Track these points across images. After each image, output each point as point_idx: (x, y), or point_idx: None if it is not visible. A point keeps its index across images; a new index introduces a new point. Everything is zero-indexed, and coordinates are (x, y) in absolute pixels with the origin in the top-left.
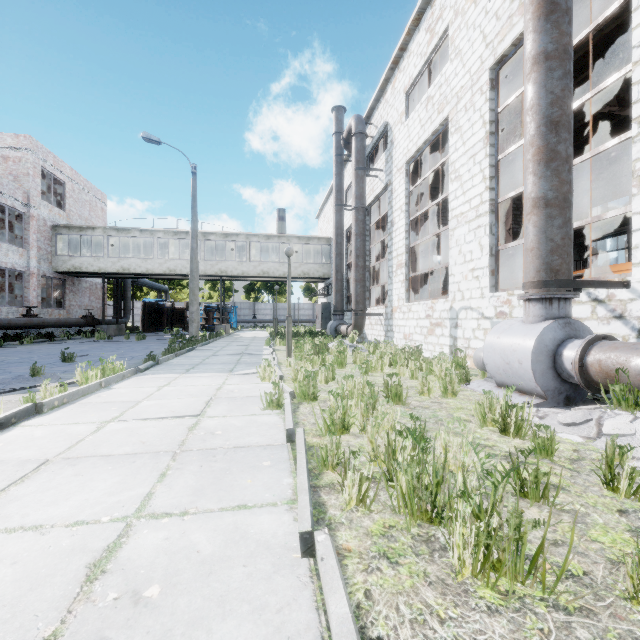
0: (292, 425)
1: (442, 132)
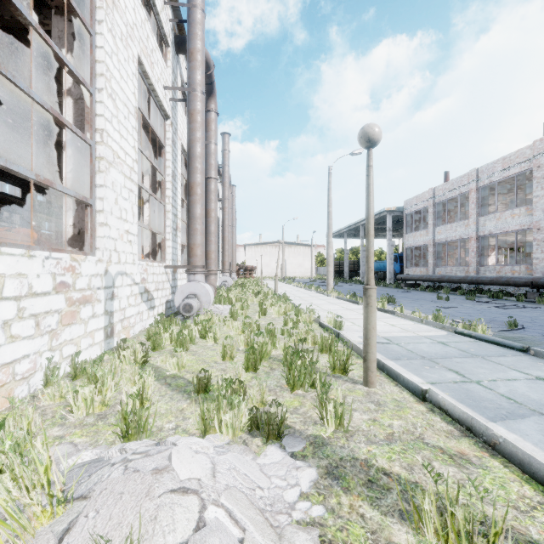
0: (301, 307)
1: None
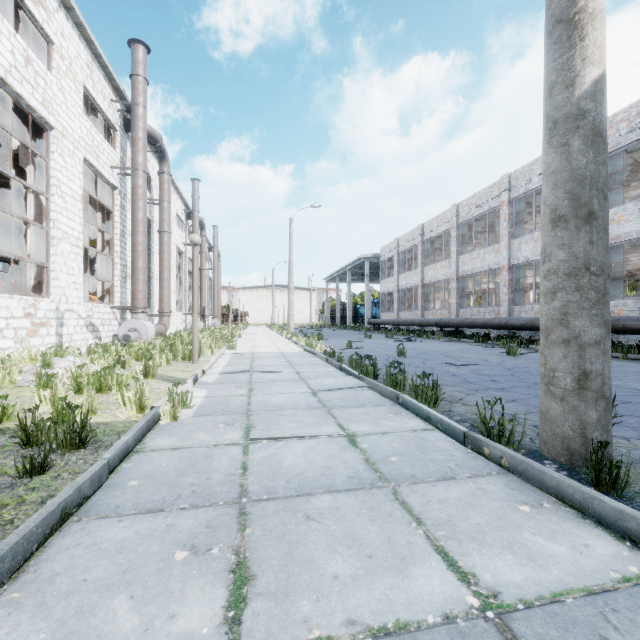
0: None
1: (31, 115)
